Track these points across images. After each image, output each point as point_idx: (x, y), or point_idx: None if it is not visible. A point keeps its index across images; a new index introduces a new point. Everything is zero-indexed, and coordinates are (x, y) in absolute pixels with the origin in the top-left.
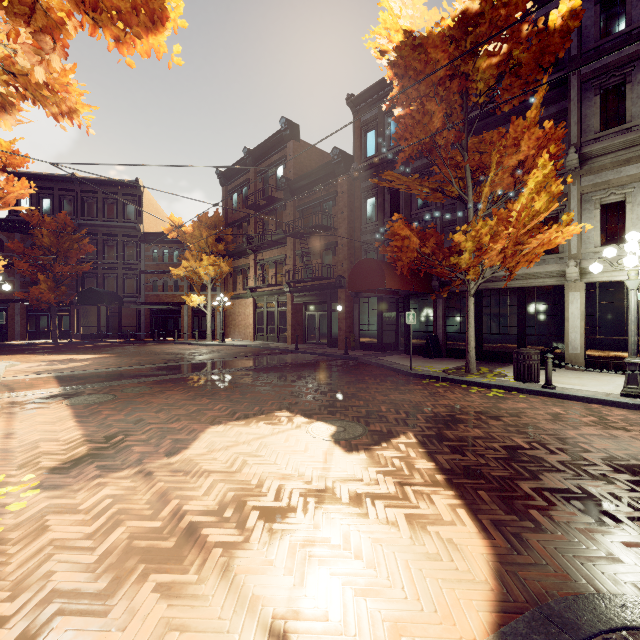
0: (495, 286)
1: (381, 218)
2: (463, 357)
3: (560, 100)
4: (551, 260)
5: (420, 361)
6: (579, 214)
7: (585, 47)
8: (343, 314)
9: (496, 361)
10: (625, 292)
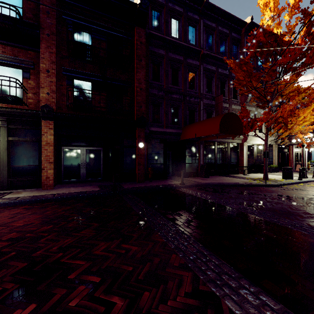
0: (224, 141)
1: (168, 82)
2: (210, 175)
3: None
4: None
5: (222, 179)
6: None
7: None
8: (143, 150)
9: (222, 175)
10: (252, 147)
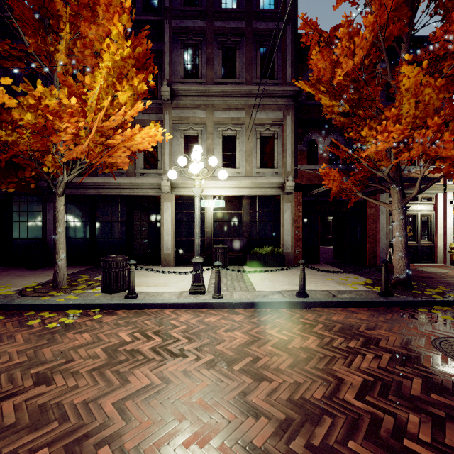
0: (107, 192)
1: None
2: (77, 263)
3: (159, 41)
4: (153, 174)
5: (11, 276)
6: (171, 139)
7: (175, 6)
8: None
9: None
10: None
